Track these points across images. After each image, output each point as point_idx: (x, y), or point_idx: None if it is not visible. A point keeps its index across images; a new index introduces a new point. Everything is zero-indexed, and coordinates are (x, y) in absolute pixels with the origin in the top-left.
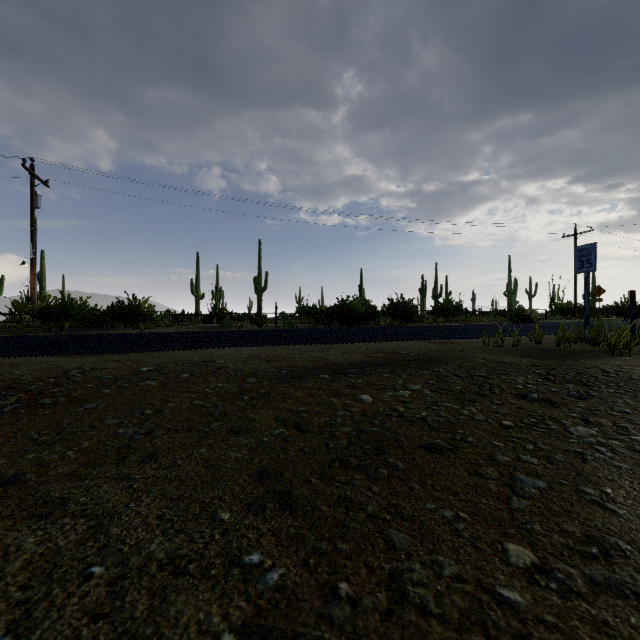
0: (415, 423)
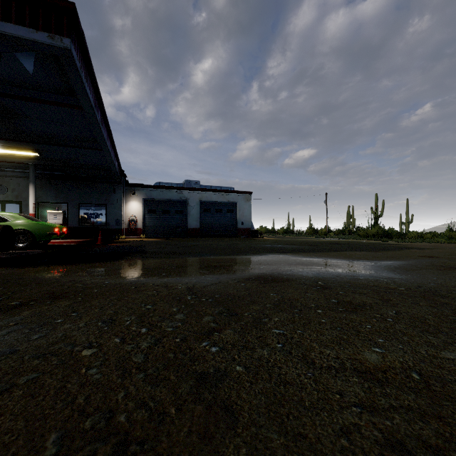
0: None
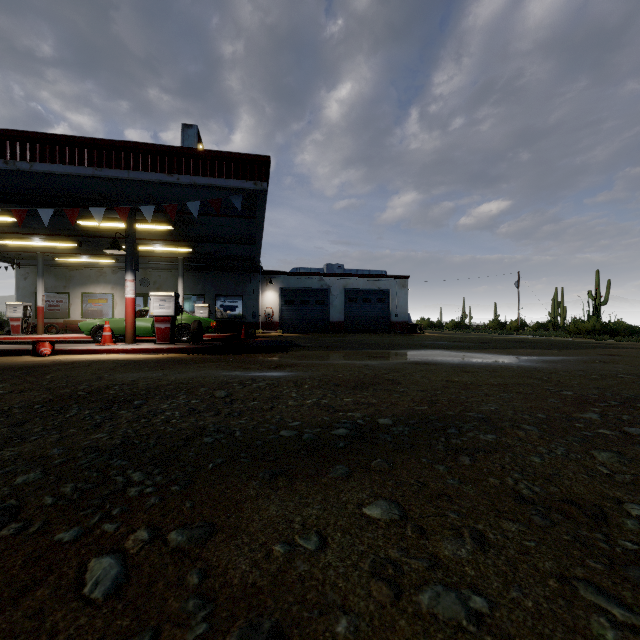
0: (331, 389)
